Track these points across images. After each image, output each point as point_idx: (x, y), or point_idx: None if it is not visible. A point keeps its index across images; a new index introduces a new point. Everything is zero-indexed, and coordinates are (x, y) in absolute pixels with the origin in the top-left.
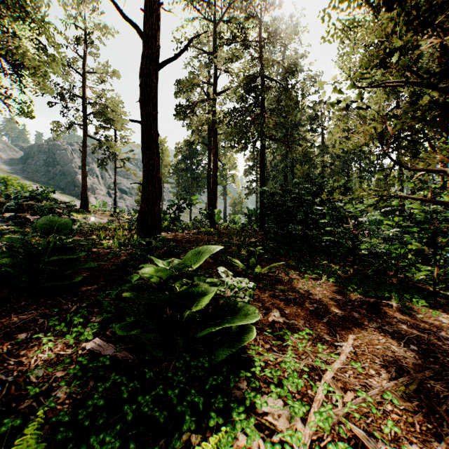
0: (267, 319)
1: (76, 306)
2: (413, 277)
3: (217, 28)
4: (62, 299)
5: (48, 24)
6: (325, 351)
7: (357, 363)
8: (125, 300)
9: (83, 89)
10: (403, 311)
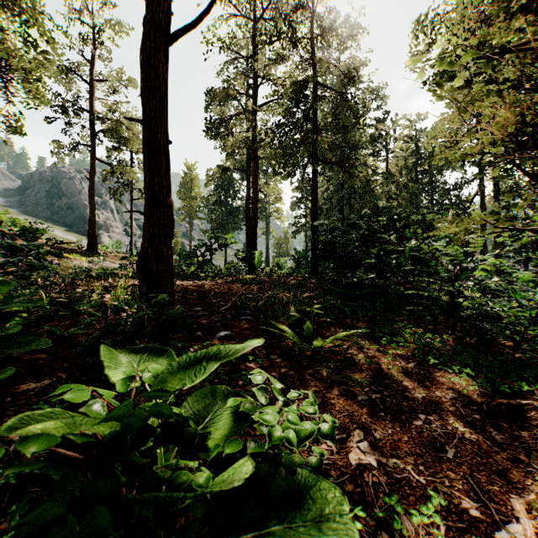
0: (346, 458)
1: None
2: None
3: (257, 25)
4: None
5: (41, 14)
6: None
7: None
8: None
9: (90, 101)
10: None
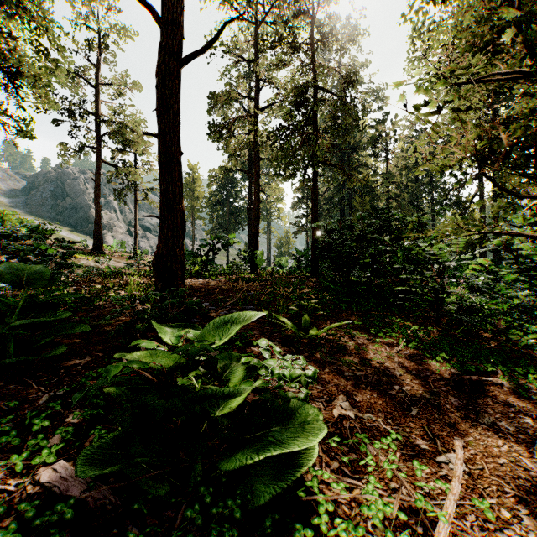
0: (331, 412)
1: (47, 396)
2: (519, 341)
3: (259, 29)
4: (32, 382)
5: (51, 23)
6: (423, 470)
7: (483, 500)
8: (124, 384)
9: (96, 104)
10: (517, 394)
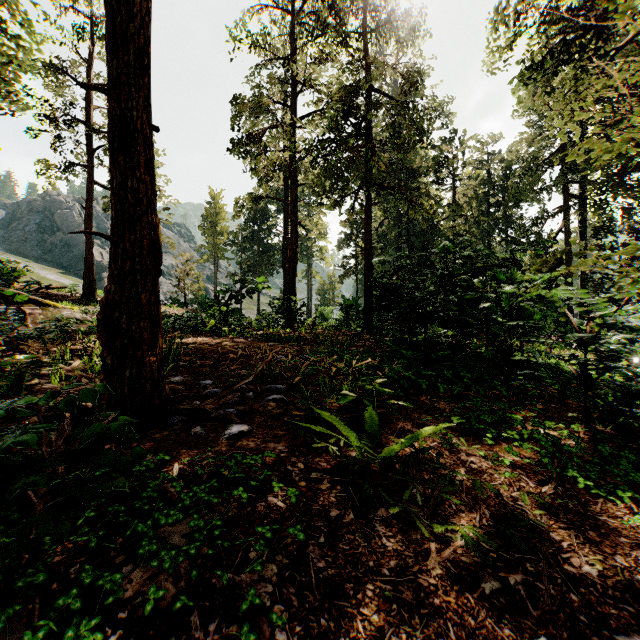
0: None
1: None
2: None
3: (296, 17)
4: None
5: None
6: None
7: None
8: None
9: (86, 109)
10: None
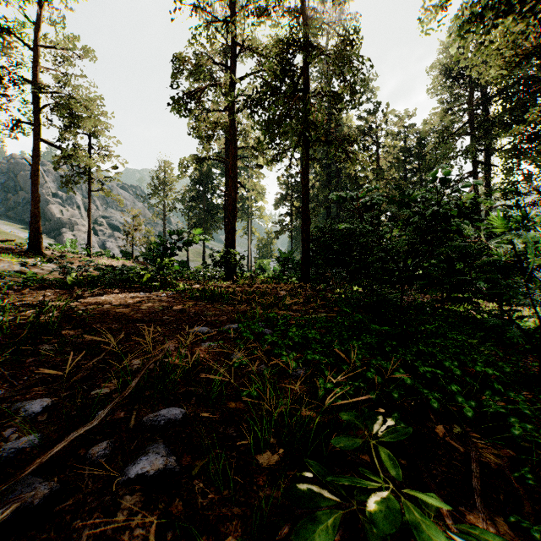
0: None
1: None
2: None
3: None
4: None
5: None
6: None
7: None
8: None
9: (33, 69)
10: None
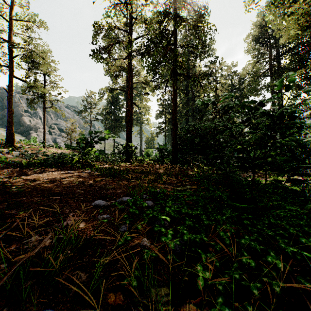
0: None
1: None
2: None
3: None
4: None
5: None
6: None
7: None
8: None
9: (8, 33)
10: None
